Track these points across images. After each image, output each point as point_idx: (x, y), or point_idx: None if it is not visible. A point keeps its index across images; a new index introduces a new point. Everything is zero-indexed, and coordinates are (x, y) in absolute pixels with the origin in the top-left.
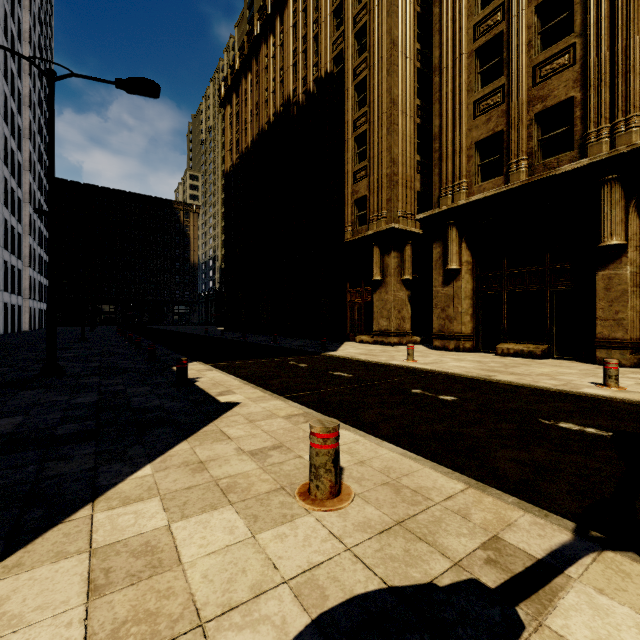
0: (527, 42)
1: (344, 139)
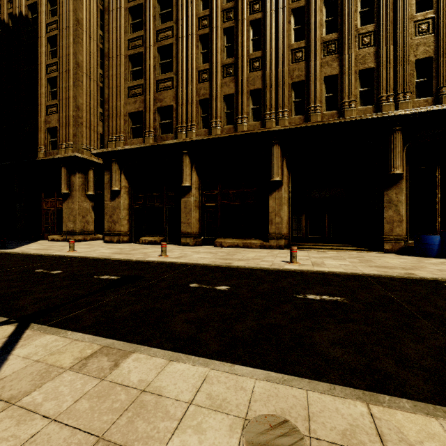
0: (154, 65)
1: (38, 76)
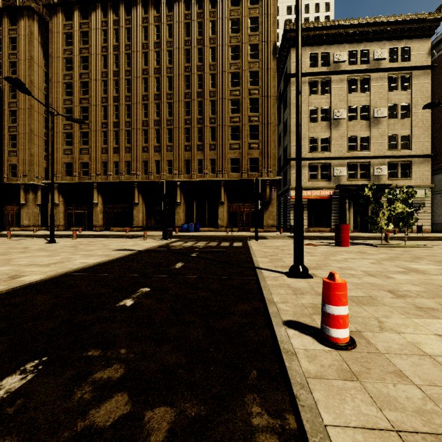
0: (78, 141)
1: (2, 133)
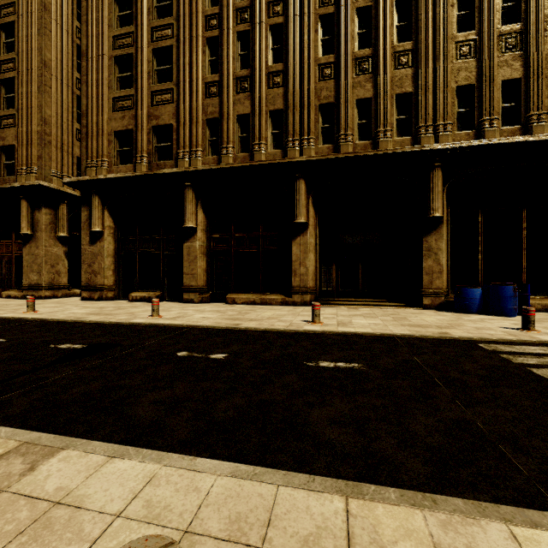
0: (148, 72)
1: None
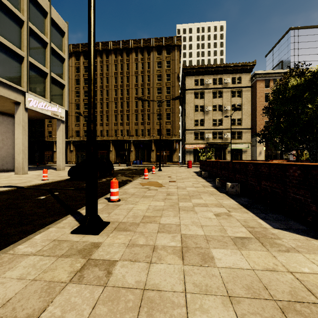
0: (82, 120)
1: None
